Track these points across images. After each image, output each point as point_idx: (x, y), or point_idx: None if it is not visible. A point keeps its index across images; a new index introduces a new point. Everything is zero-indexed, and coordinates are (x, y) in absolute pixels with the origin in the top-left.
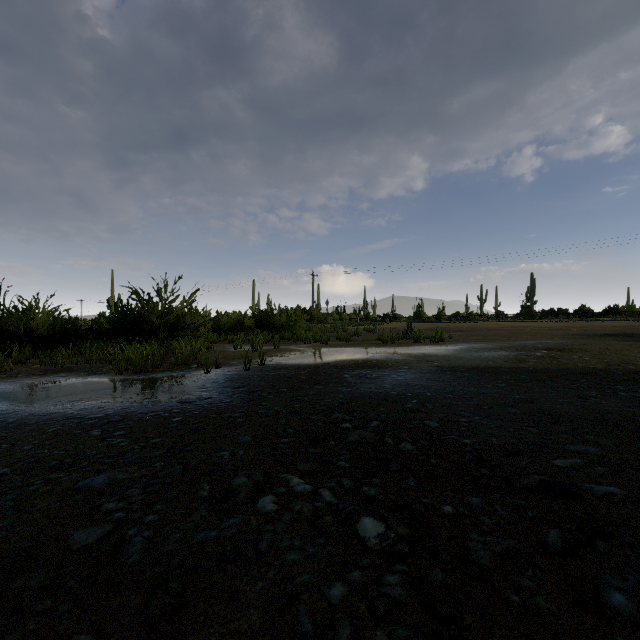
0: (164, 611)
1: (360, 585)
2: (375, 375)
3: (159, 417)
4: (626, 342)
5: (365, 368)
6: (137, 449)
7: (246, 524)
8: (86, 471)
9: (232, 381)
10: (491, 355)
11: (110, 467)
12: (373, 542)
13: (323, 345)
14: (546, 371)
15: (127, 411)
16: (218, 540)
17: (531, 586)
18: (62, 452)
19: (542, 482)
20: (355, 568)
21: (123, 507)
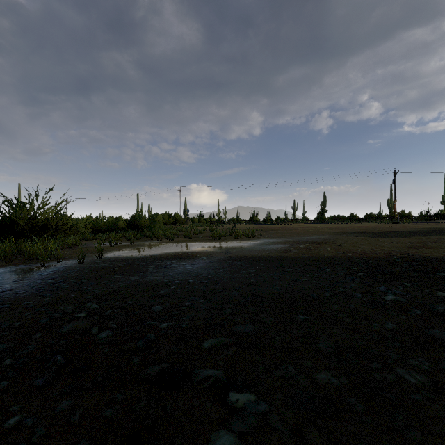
0: None
1: None
2: (173, 265)
3: None
4: (361, 237)
5: (174, 259)
6: None
7: None
8: None
9: (54, 273)
10: (272, 247)
11: None
12: None
13: (170, 241)
14: (295, 259)
15: None
16: None
17: None
18: None
19: (159, 371)
20: None
21: None
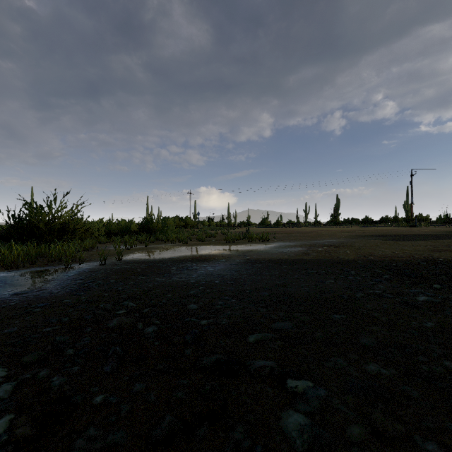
0: None
1: None
2: (195, 267)
3: None
4: (380, 240)
5: (194, 261)
6: None
7: None
8: None
9: (80, 274)
10: (290, 250)
11: None
12: None
13: (184, 244)
14: (316, 262)
15: None
16: None
17: None
18: None
19: (216, 361)
20: None
21: None
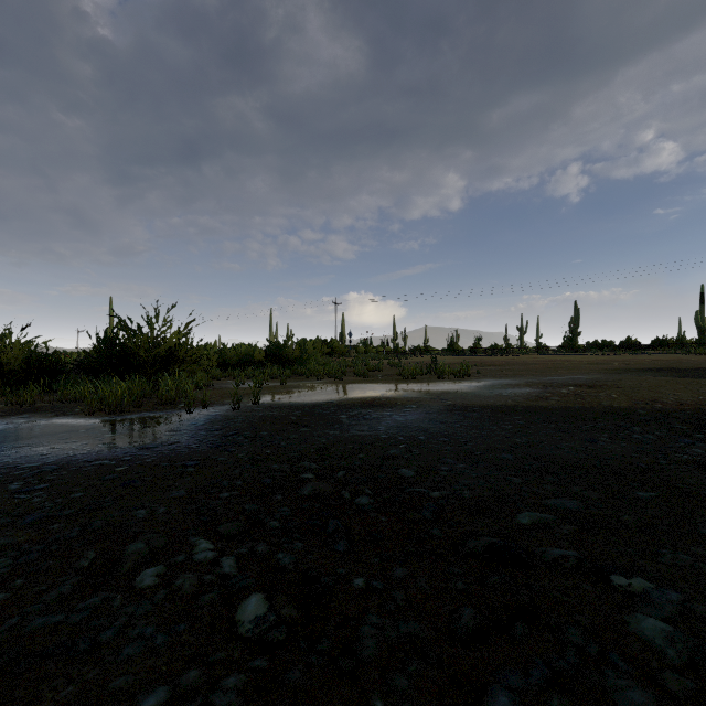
0: None
1: (188, 690)
2: (375, 415)
3: (102, 466)
4: (664, 378)
5: (368, 407)
6: (48, 506)
7: (105, 605)
8: None
9: (212, 423)
10: (513, 392)
11: (1, 529)
12: (246, 627)
13: (337, 381)
14: (565, 410)
15: (71, 459)
16: (59, 627)
17: (405, 687)
18: None
19: (490, 546)
20: (198, 665)
21: None
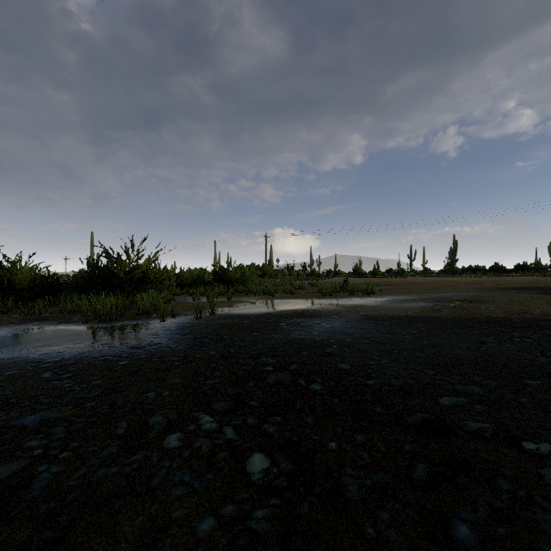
0: (42, 545)
1: (229, 519)
2: (307, 323)
3: (108, 361)
4: (529, 294)
5: (301, 317)
6: (77, 390)
7: (147, 460)
8: (24, 410)
9: (182, 329)
10: (411, 306)
11: (47, 407)
12: (257, 477)
13: (270, 297)
14: (455, 320)
15: (82, 355)
16: (117, 476)
17: (387, 519)
18: (10, 393)
19: (424, 420)
20: (231, 502)
21: (44, 444)
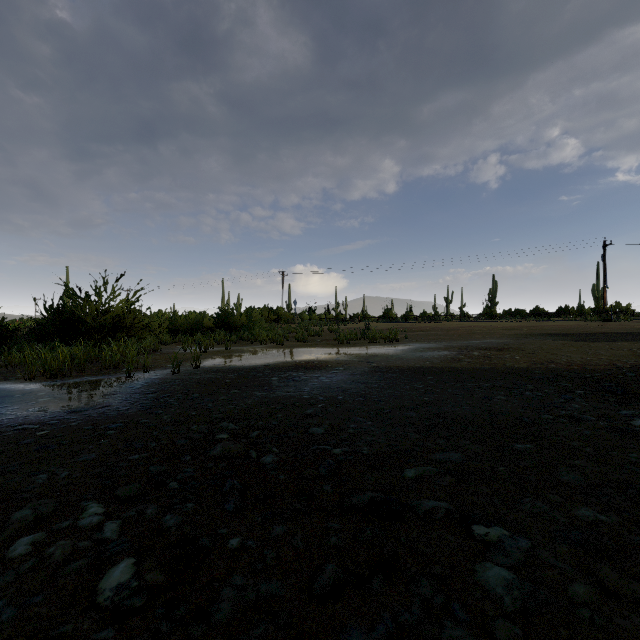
0: None
1: None
2: (303, 377)
3: (24, 431)
4: (561, 341)
5: (300, 370)
6: None
7: None
8: None
9: (149, 386)
10: (432, 355)
11: None
12: (106, 596)
13: (279, 346)
14: (473, 371)
15: None
16: None
17: None
18: None
19: (371, 500)
20: None
21: None
